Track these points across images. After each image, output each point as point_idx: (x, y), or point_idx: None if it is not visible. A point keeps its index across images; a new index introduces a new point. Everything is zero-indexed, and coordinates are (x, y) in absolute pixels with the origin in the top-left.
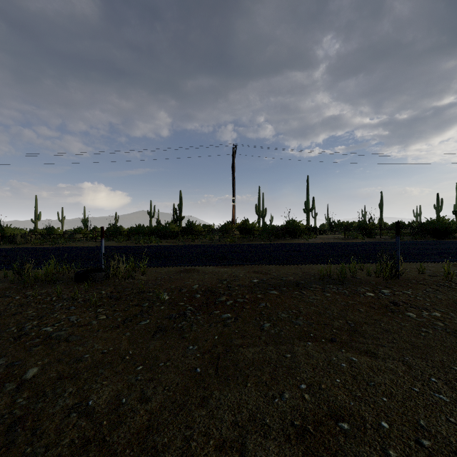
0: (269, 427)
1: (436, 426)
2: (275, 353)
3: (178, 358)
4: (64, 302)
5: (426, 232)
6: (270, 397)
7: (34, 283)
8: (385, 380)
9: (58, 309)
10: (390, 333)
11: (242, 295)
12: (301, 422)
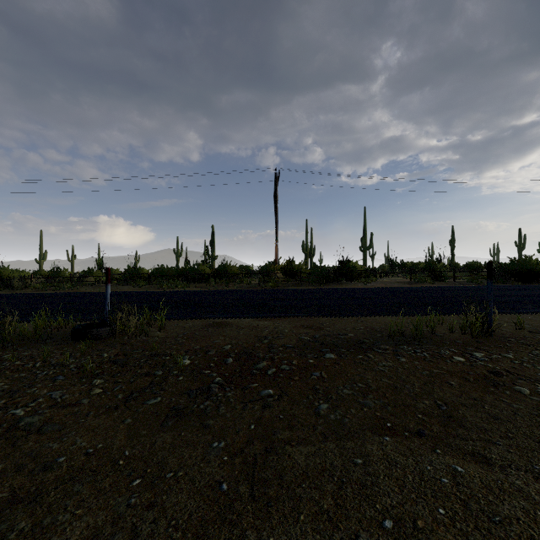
0: None
1: None
2: (338, 457)
3: (196, 463)
4: (51, 369)
5: (510, 274)
6: None
7: (18, 341)
8: (516, 512)
9: (41, 380)
10: (501, 421)
11: (288, 361)
12: None
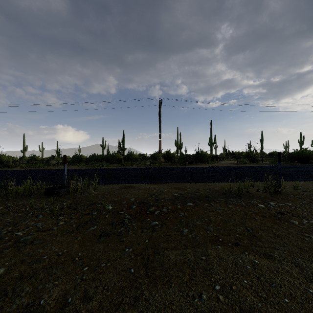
0: None
1: None
2: (193, 256)
3: (117, 259)
4: (35, 211)
5: (294, 159)
6: (191, 297)
7: (15, 196)
8: (284, 282)
9: (30, 217)
10: (281, 238)
11: (166, 206)
12: None
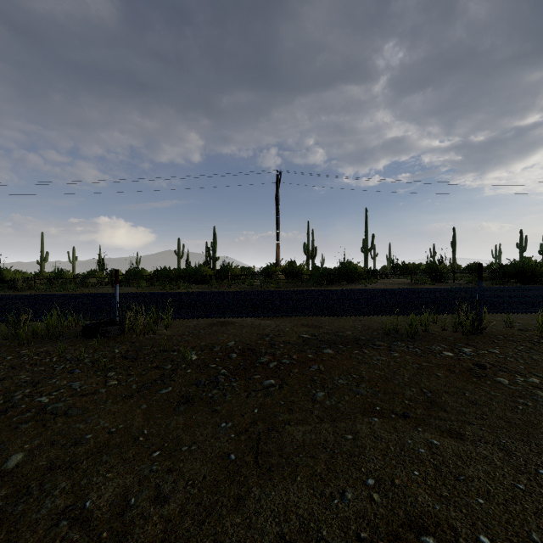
0: (327, 542)
1: None
2: (331, 434)
3: (207, 439)
4: (67, 363)
5: (509, 276)
6: (328, 497)
7: (32, 339)
8: (478, 473)
9: (59, 373)
10: (479, 405)
11: (288, 355)
12: (370, 535)
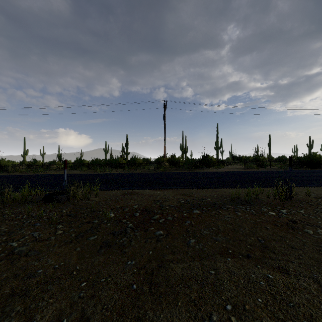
0: None
1: None
2: (200, 269)
3: (118, 273)
4: (32, 219)
5: (303, 163)
6: (200, 319)
7: (12, 203)
8: (302, 300)
9: (26, 226)
10: (296, 249)
11: (171, 214)
12: None
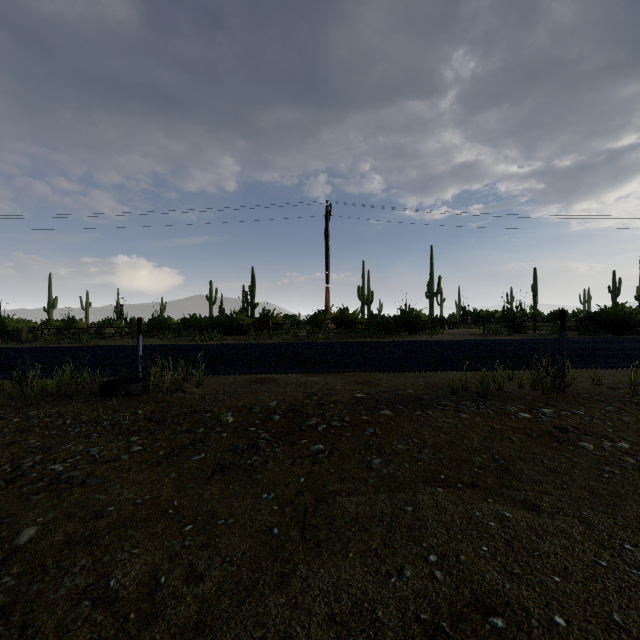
0: (382, 624)
1: (639, 623)
2: (389, 505)
3: (246, 512)
4: (83, 426)
5: (599, 325)
6: (384, 575)
7: (42, 398)
8: (555, 549)
9: (74, 437)
10: (558, 473)
11: (340, 417)
12: (431, 616)
